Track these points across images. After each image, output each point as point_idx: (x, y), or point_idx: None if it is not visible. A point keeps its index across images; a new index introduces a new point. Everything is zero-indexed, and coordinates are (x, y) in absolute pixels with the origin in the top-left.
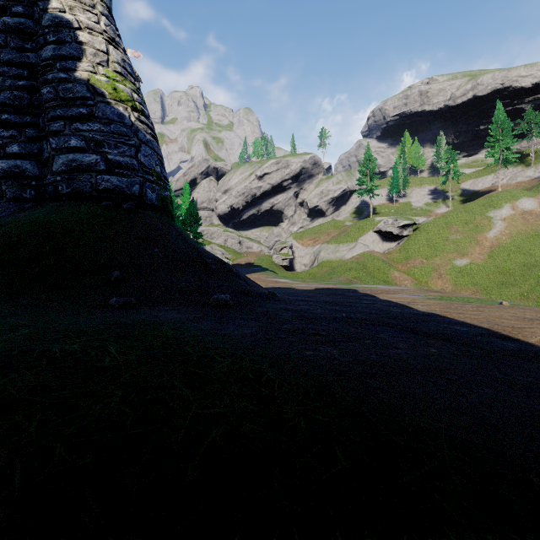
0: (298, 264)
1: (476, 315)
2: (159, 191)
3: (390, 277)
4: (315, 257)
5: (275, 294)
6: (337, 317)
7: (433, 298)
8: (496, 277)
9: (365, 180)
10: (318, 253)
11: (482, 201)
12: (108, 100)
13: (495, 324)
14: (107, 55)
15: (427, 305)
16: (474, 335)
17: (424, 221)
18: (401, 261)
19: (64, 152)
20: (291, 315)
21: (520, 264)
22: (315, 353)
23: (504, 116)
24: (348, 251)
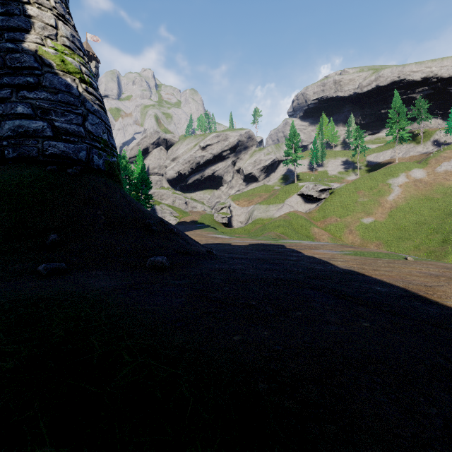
0: (235, 221)
1: (389, 272)
2: (106, 157)
3: (311, 232)
4: (250, 216)
5: (212, 252)
6: (268, 279)
7: (349, 253)
8: (395, 232)
9: (291, 152)
10: (252, 212)
11: (383, 170)
12: (56, 71)
13: (409, 282)
14: (56, 29)
15: (345, 261)
16: (396, 298)
17: (338, 186)
18: (319, 219)
19: (11, 118)
20: (224, 279)
21: (413, 222)
22: (243, 339)
23: (400, 103)
24: (276, 211)
